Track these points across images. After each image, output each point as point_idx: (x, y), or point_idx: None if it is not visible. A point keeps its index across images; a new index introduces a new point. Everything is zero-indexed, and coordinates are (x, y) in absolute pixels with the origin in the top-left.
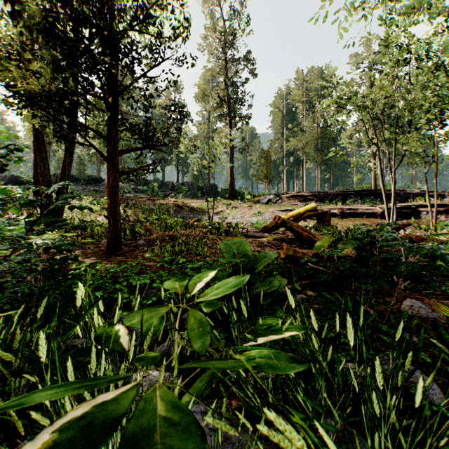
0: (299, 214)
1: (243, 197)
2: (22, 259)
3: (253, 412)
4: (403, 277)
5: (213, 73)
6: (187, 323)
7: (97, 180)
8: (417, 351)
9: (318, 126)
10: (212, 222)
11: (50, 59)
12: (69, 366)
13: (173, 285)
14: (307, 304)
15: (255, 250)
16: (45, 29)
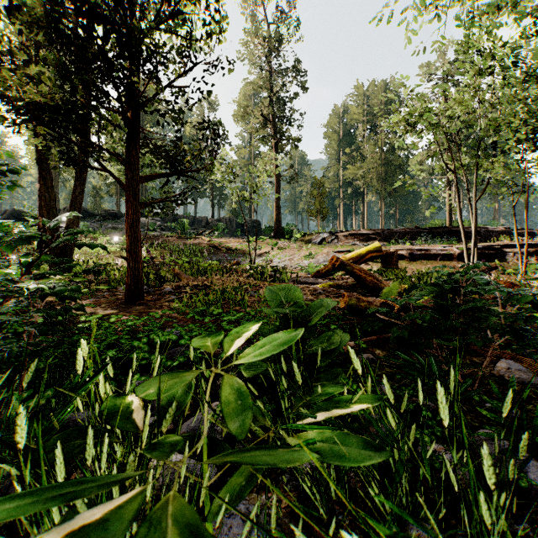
0: (359, 255)
1: (292, 236)
2: (20, 310)
3: (311, 513)
4: (500, 332)
5: (255, 86)
6: (222, 393)
7: (115, 216)
8: (531, 431)
9: (382, 151)
10: (254, 265)
11: (54, 62)
12: (58, 455)
13: (204, 343)
14: (375, 366)
15: (306, 299)
16: (48, 25)
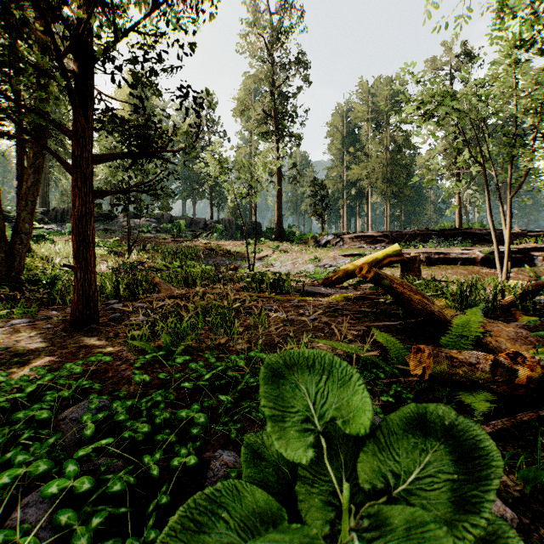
0: (376, 260)
1: (294, 238)
2: None
3: None
4: None
5: (256, 79)
6: None
7: (108, 217)
8: None
9: (387, 150)
10: (252, 272)
11: None
12: None
13: None
14: None
15: (320, 322)
16: None
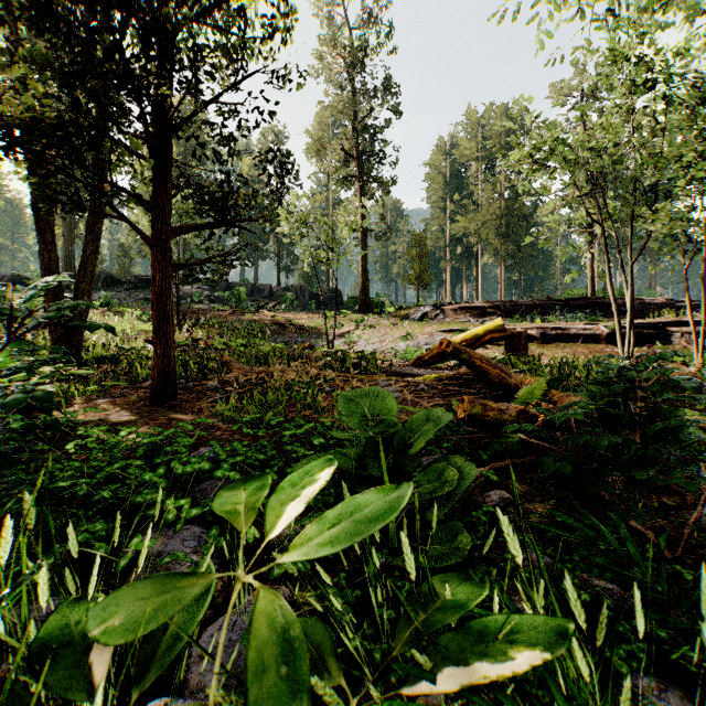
0: (475, 337)
1: (383, 310)
2: None
3: None
4: None
5: (335, 111)
6: (250, 641)
7: (149, 283)
8: None
9: (502, 197)
10: (332, 351)
11: (44, 62)
12: None
13: (234, 504)
14: (513, 512)
15: (405, 399)
16: (32, 6)
